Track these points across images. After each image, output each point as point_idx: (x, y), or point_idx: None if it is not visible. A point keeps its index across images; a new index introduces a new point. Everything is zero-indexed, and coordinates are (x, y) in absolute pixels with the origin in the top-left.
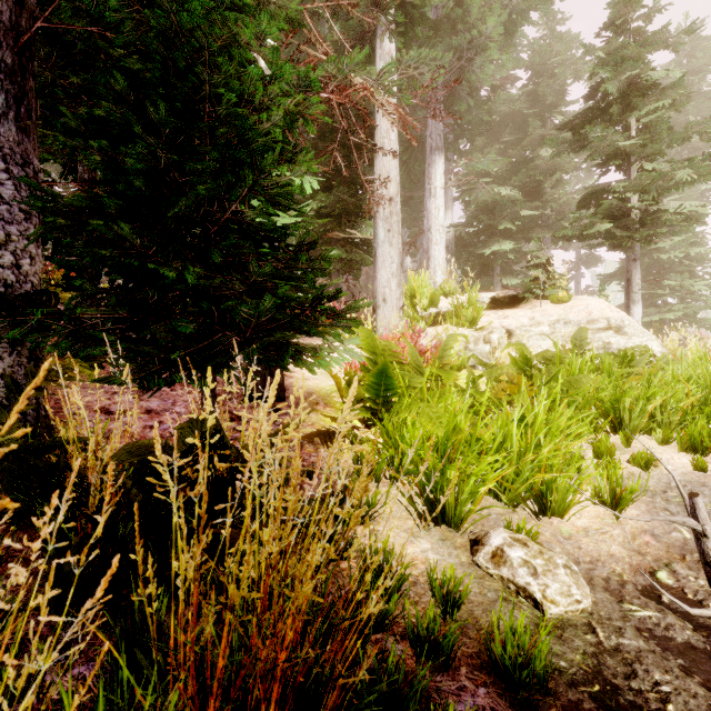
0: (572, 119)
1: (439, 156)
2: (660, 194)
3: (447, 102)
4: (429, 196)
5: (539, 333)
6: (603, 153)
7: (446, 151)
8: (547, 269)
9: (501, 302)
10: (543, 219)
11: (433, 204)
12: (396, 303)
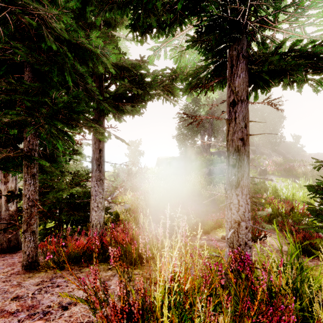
0: None
1: None
2: None
3: None
4: None
5: None
6: None
7: None
8: None
9: None
10: None
11: None
12: None
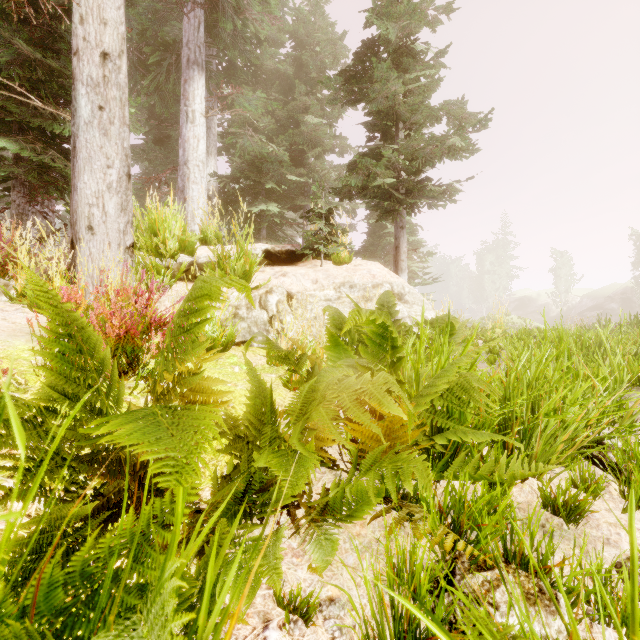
0: (346, 70)
1: (199, 73)
2: (423, 165)
3: (209, 19)
4: (185, 120)
5: (325, 298)
6: (381, 106)
7: (208, 80)
8: (328, 223)
9: (277, 258)
10: (306, 189)
11: (191, 132)
12: (116, 238)
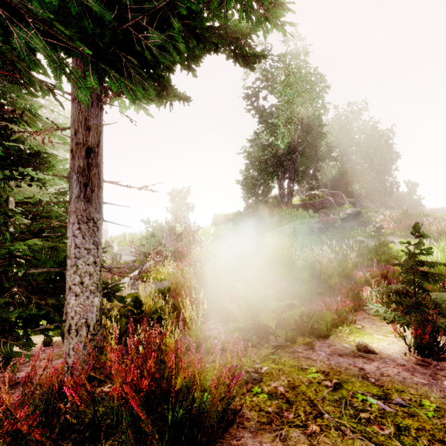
0: None
1: None
2: None
3: None
4: None
5: None
6: None
7: None
8: None
9: None
10: None
11: None
12: None
